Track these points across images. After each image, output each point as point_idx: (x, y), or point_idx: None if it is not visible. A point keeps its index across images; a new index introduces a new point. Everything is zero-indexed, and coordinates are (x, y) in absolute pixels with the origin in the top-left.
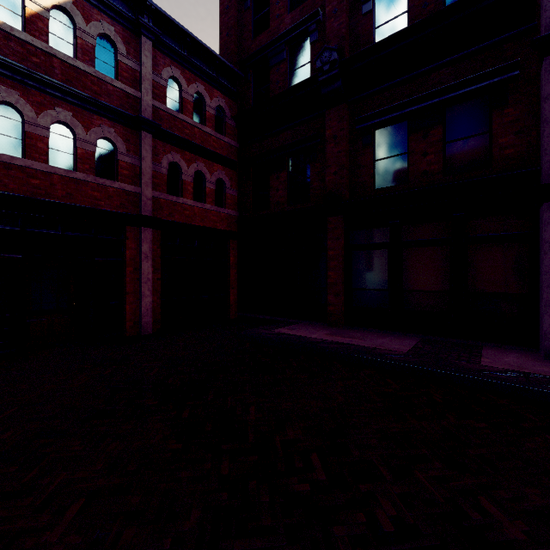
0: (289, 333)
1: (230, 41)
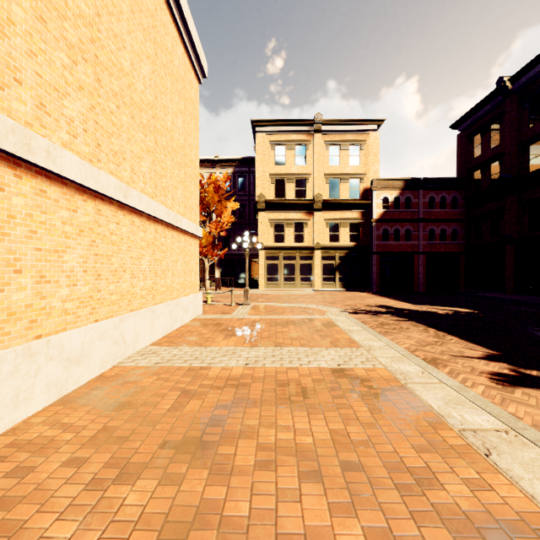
0: (479, 294)
1: (461, 160)
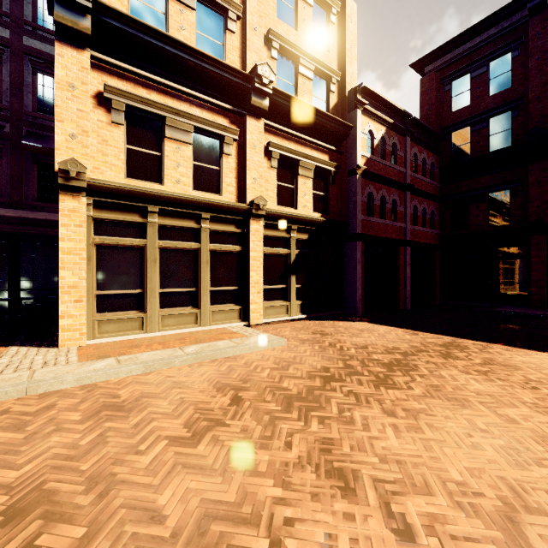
0: (510, 310)
1: (432, 113)
